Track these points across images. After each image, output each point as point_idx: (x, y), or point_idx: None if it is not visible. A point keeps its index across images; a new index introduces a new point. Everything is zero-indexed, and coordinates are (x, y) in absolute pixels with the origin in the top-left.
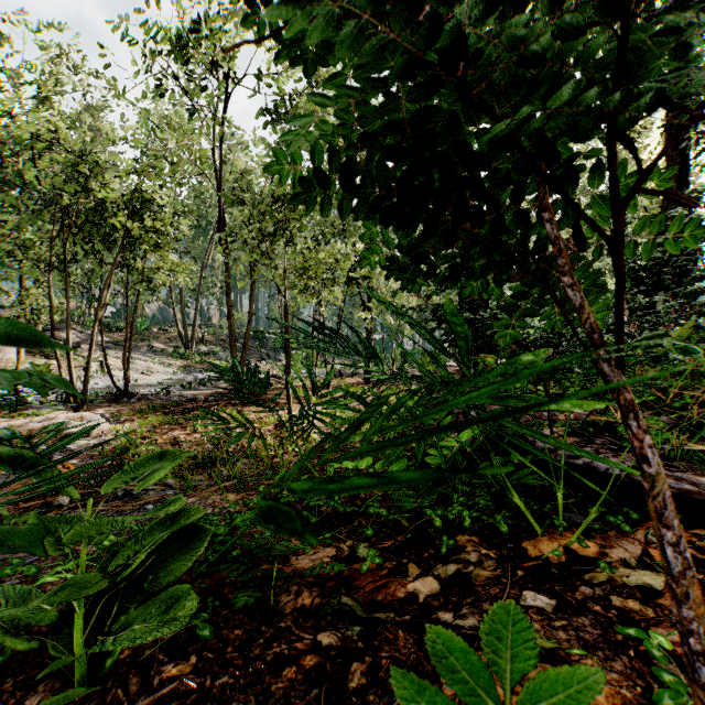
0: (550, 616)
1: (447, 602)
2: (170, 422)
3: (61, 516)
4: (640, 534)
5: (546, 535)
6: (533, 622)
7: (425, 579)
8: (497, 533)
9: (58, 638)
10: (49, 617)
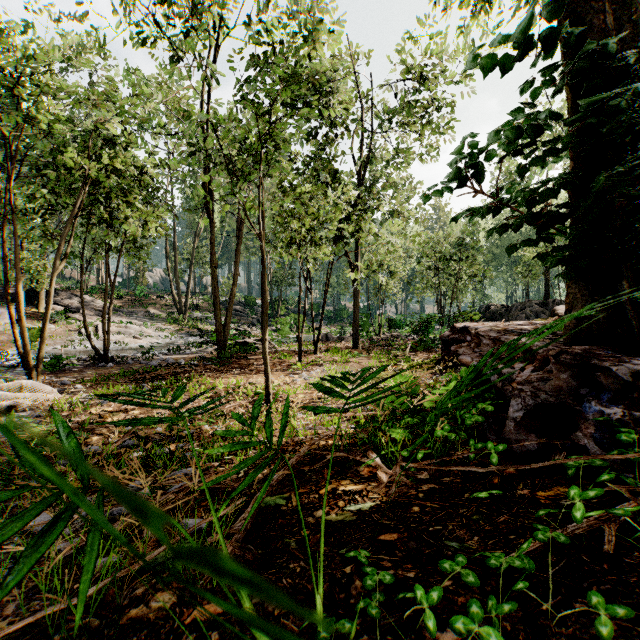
0: None
1: None
2: (131, 392)
3: None
4: None
5: None
6: None
7: None
8: None
9: None
10: None
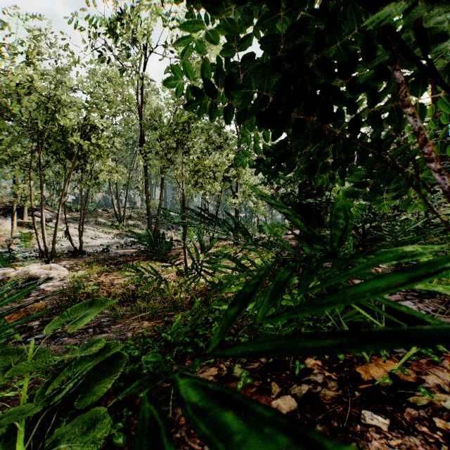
0: (386, 434)
1: (303, 417)
2: (108, 270)
3: (15, 348)
4: (445, 363)
5: (373, 362)
6: (374, 440)
7: (285, 398)
8: (335, 358)
9: (8, 444)
10: (0, 429)
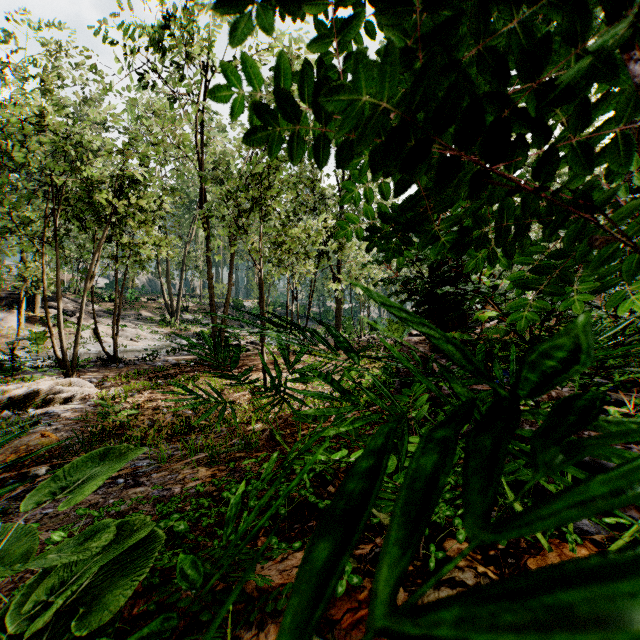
0: None
1: None
2: (153, 387)
3: None
4: None
5: (554, 550)
6: None
7: None
8: None
9: None
10: None
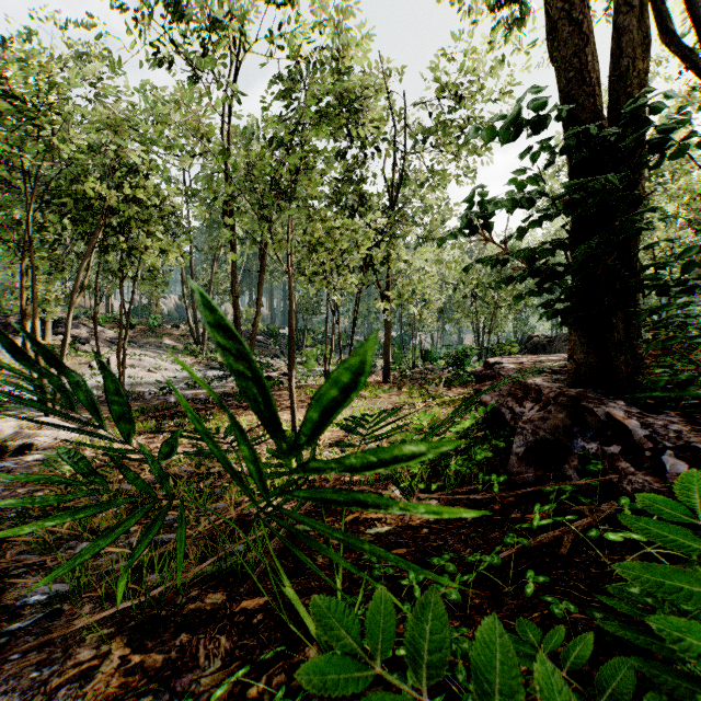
0: None
1: None
2: (152, 430)
3: None
4: None
5: None
6: None
7: None
8: None
9: None
10: None
